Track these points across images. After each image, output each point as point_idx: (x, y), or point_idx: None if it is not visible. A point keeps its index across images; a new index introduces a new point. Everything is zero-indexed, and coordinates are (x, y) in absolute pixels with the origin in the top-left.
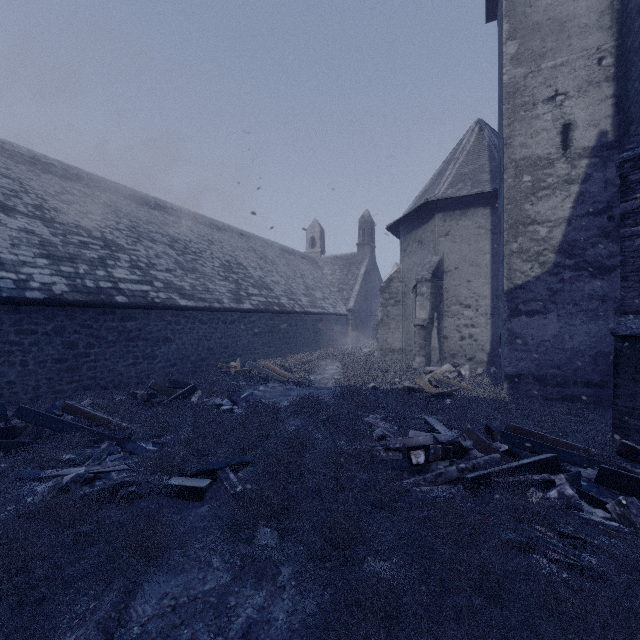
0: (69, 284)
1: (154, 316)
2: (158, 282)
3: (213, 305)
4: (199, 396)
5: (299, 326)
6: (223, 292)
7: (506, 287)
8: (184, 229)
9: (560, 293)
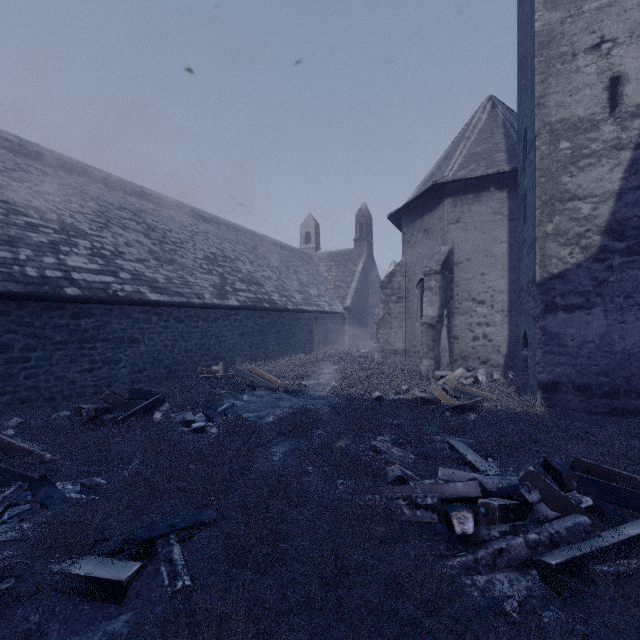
0: (2, 271)
1: (117, 312)
2: (125, 273)
3: (191, 300)
4: (166, 410)
5: (292, 325)
6: (205, 286)
7: (539, 277)
8: (164, 218)
9: (607, 283)
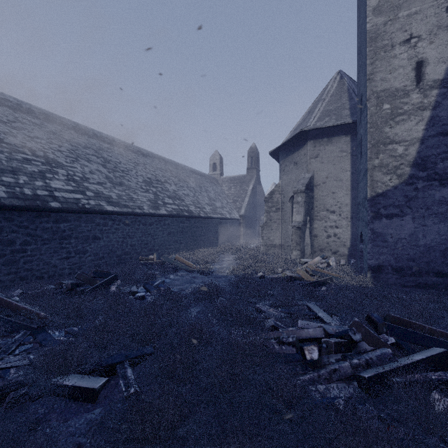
0: (8, 191)
1: (85, 219)
2: (89, 192)
3: (135, 211)
4: (118, 284)
5: (203, 227)
6: (144, 201)
7: (369, 195)
8: (115, 153)
9: (414, 199)
